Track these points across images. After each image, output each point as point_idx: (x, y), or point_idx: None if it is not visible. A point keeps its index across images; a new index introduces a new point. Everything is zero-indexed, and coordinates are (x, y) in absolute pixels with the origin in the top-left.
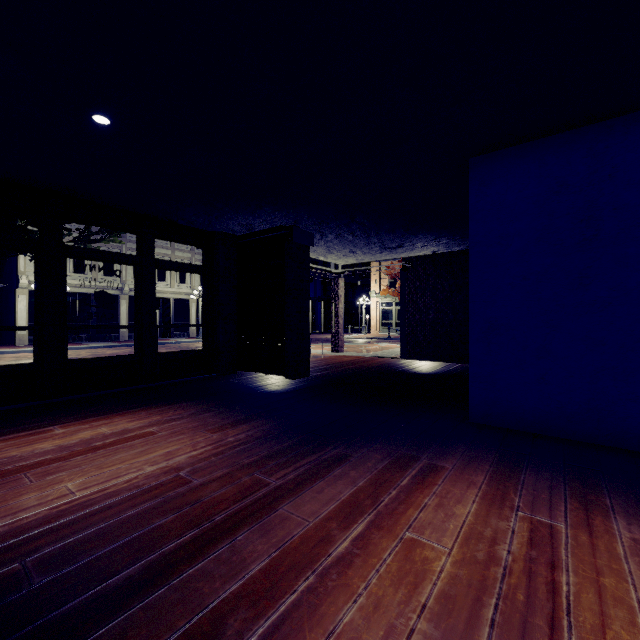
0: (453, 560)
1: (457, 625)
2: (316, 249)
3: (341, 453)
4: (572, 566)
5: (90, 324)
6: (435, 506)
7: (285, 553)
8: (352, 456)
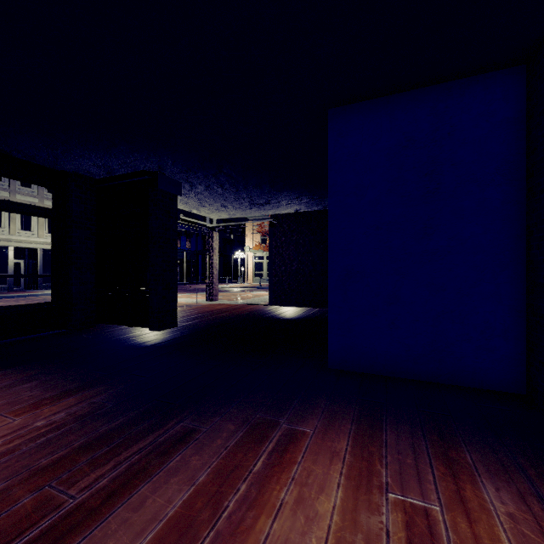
0: None
1: None
2: (188, 201)
3: (187, 428)
4: None
5: None
6: (293, 504)
7: None
8: (200, 431)
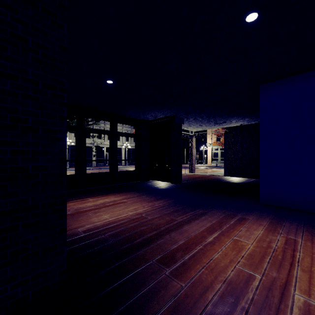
0: (253, 246)
1: (255, 261)
2: (183, 125)
3: (203, 212)
4: (302, 251)
5: None
6: (245, 230)
7: (190, 239)
8: (208, 213)
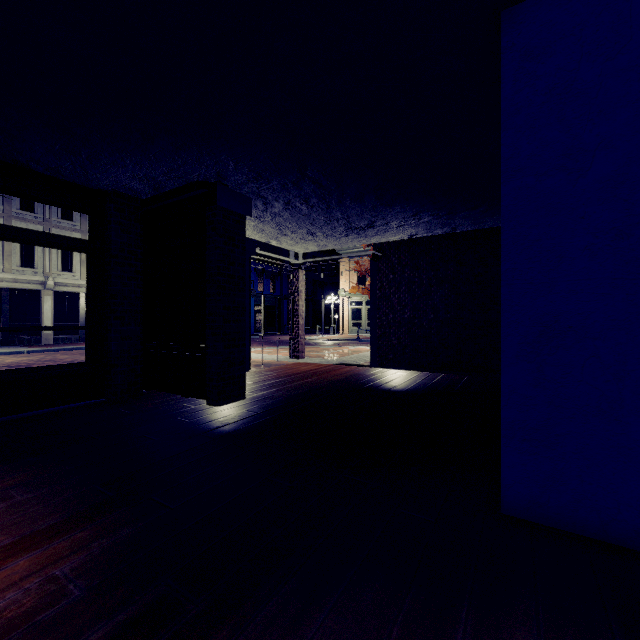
0: None
1: None
2: (263, 228)
3: None
4: None
5: (1, 325)
6: None
7: None
8: None
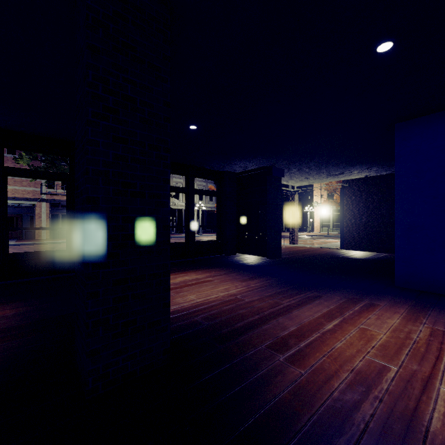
0: (387, 336)
1: (390, 353)
2: (282, 177)
3: (316, 295)
4: None
5: None
6: (375, 318)
7: (303, 326)
8: (323, 296)
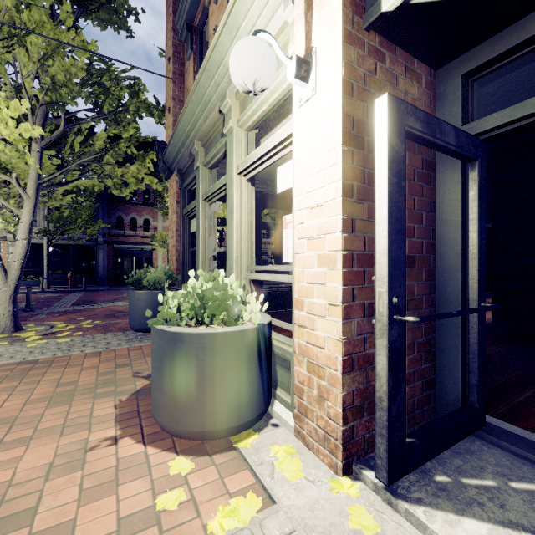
0: None
1: None
2: None
3: None
4: None
5: None
6: None
7: None
8: None
